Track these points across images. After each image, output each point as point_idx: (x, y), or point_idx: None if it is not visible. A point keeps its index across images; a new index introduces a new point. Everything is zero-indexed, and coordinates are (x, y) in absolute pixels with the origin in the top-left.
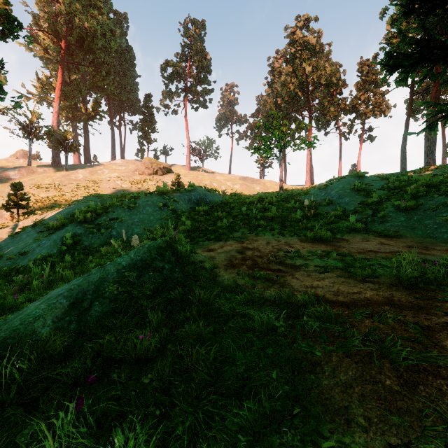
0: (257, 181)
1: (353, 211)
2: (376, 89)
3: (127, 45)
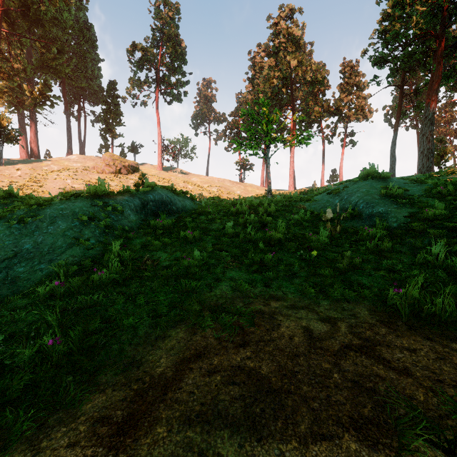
0: (238, 184)
1: (400, 228)
2: (359, 92)
3: (85, 21)
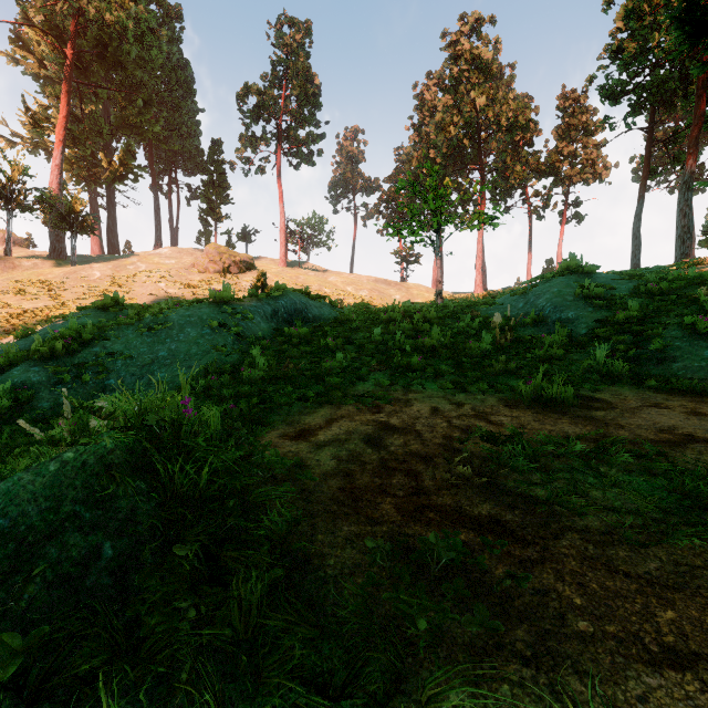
0: (397, 285)
1: (588, 336)
2: (588, 137)
3: (180, 57)
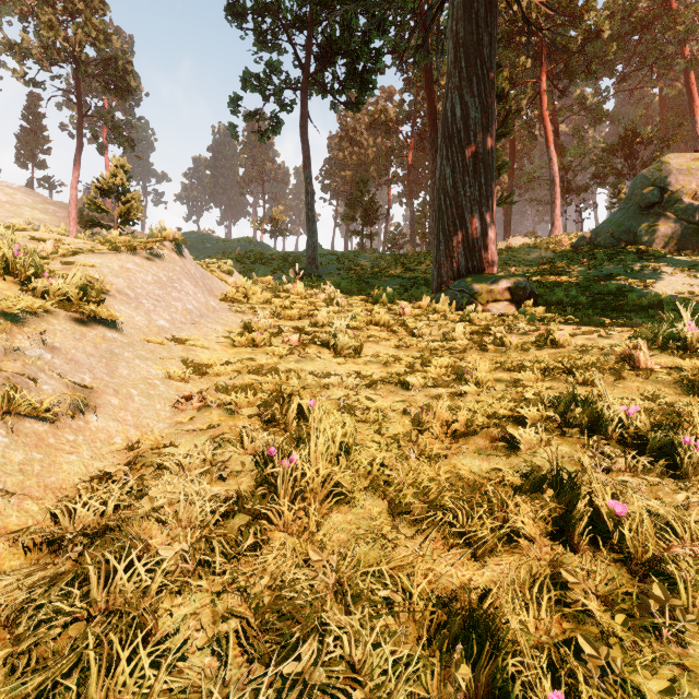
0: None
1: None
2: None
3: None
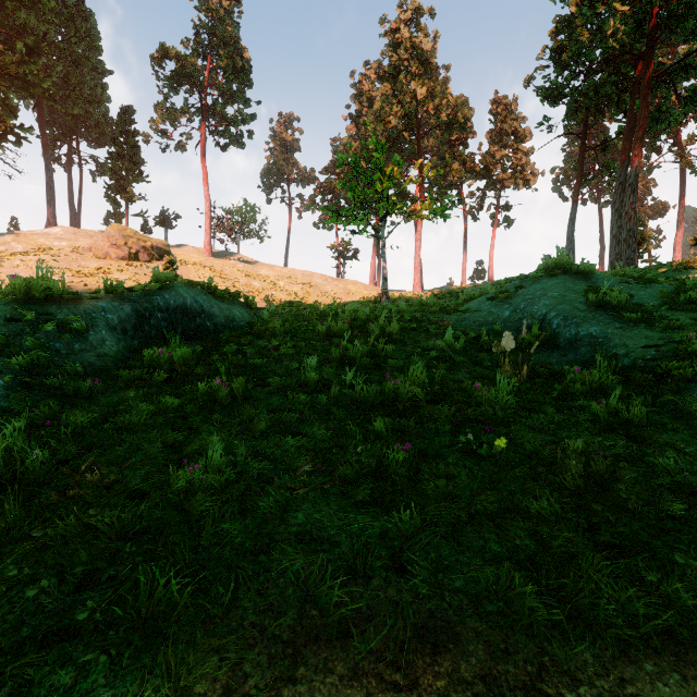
0: (334, 281)
1: (640, 369)
2: (518, 144)
3: (79, 4)
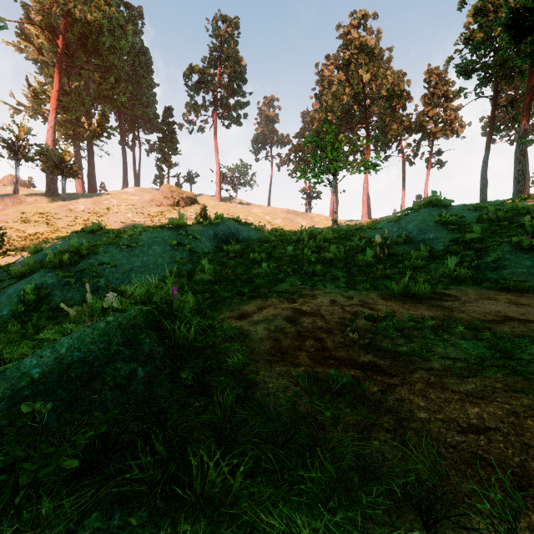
0: (303, 215)
1: (444, 251)
2: (448, 103)
3: (141, 46)
